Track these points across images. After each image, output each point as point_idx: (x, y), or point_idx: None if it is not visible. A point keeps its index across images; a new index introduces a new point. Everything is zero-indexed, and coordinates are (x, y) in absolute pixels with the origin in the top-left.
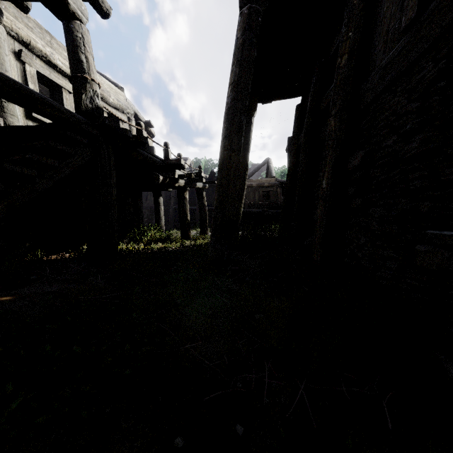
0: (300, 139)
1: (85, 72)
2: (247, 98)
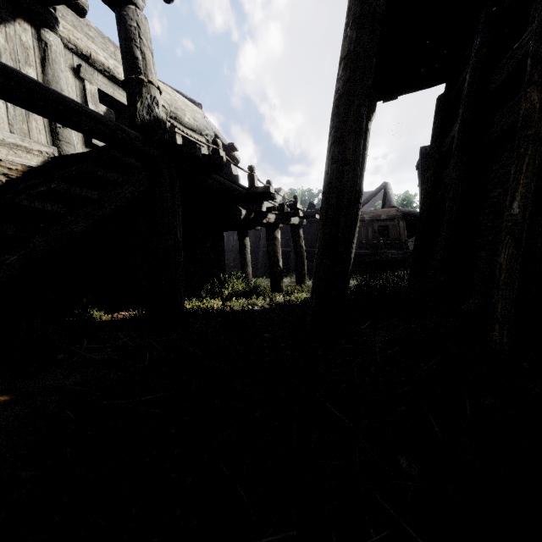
0: (445, 145)
1: (140, 72)
2: (370, 77)
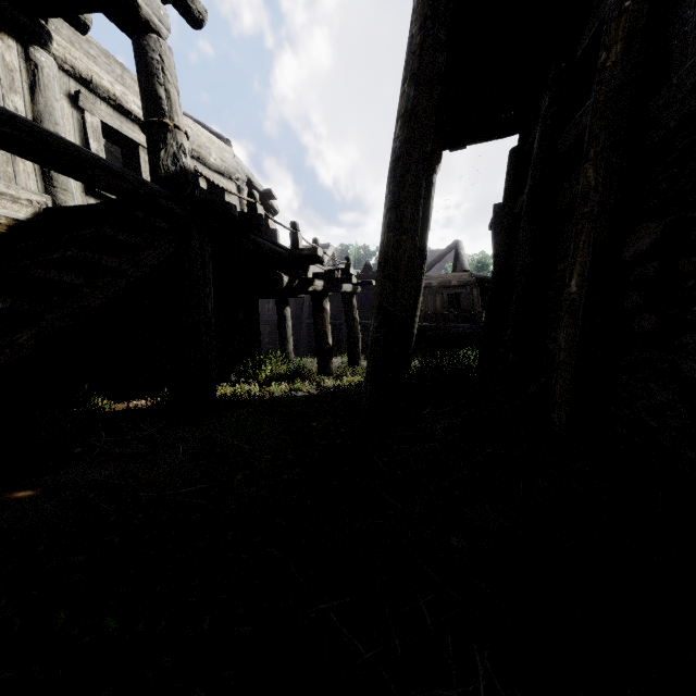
0: (517, 206)
1: (164, 115)
2: (429, 139)
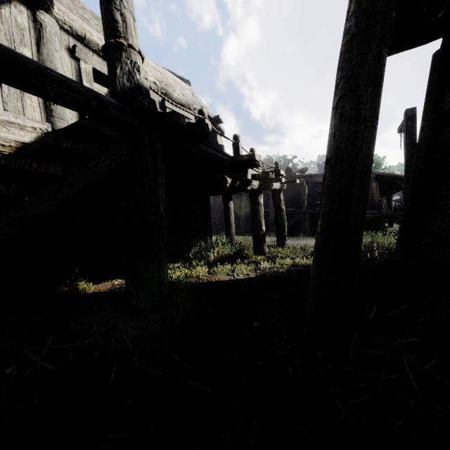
0: (447, 102)
1: (120, 36)
2: (394, 8)
